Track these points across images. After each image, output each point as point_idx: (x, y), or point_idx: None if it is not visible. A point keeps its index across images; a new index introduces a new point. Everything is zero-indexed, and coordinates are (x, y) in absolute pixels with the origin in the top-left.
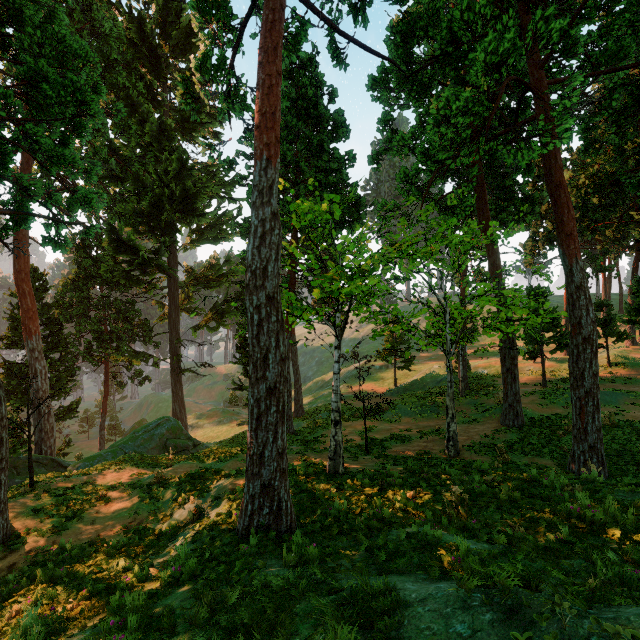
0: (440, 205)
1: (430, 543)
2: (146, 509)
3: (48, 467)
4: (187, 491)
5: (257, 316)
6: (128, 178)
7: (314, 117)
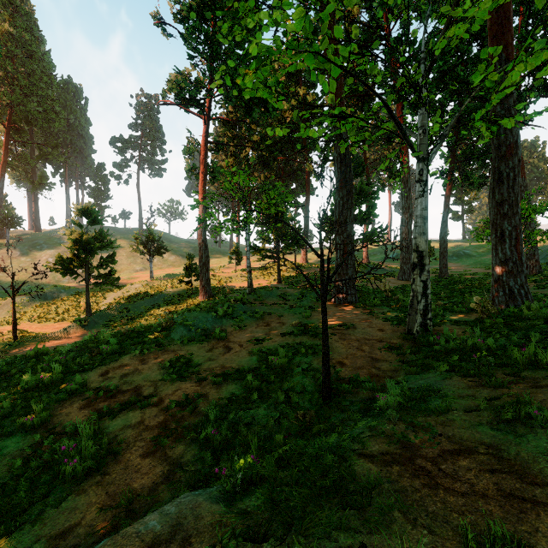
0: None
1: None
2: None
3: None
4: None
5: None
6: None
7: None
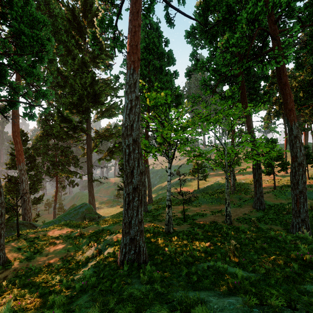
0: (222, 96)
1: (221, 272)
2: (73, 249)
3: (28, 227)
4: (94, 240)
5: (128, 150)
6: (67, 86)
7: (158, 53)
